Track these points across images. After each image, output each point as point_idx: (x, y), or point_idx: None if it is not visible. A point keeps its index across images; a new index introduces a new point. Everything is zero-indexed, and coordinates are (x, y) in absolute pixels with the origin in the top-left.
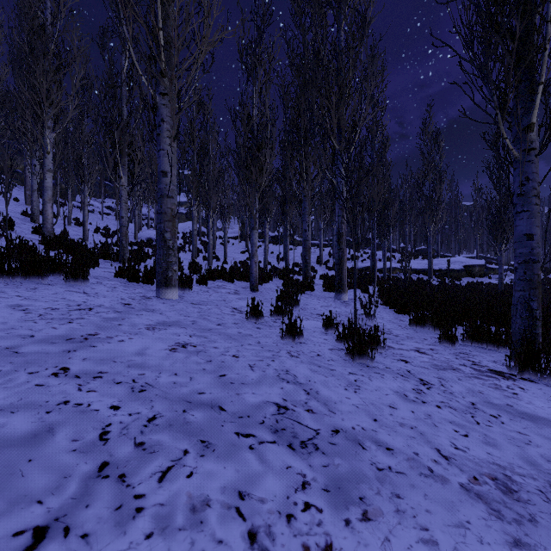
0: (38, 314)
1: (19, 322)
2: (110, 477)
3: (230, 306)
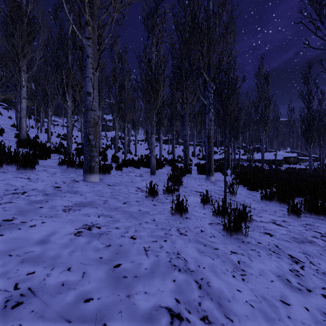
0: None
1: None
2: None
3: (135, 186)
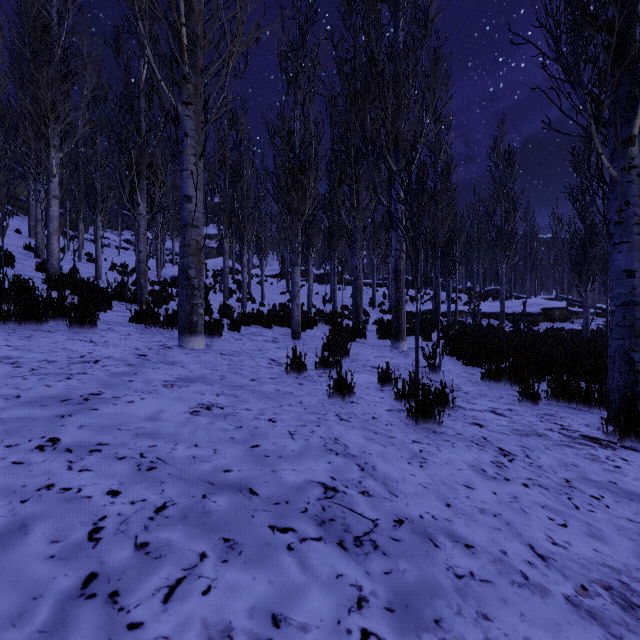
0: (29, 368)
1: (4, 378)
2: (97, 596)
3: (267, 357)
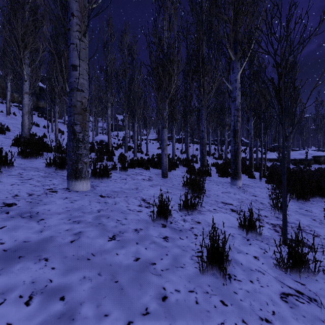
0: None
1: None
2: None
3: (139, 197)
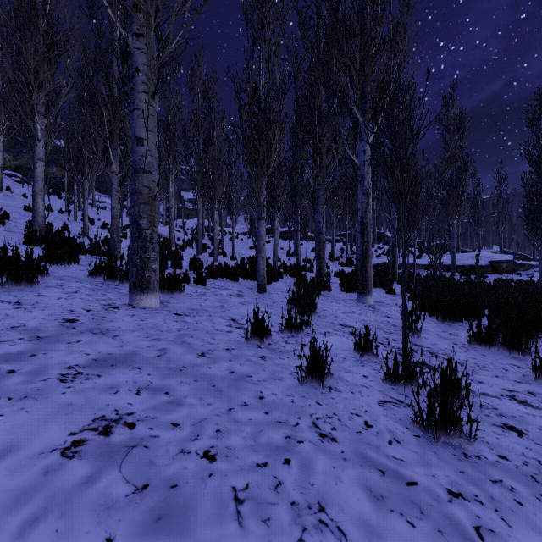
0: None
1: None
2: None
3: (227, 317)
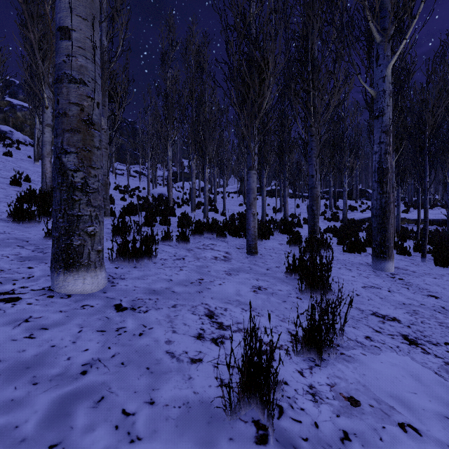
0: None
1: None
2: None
3: (202, 307)
